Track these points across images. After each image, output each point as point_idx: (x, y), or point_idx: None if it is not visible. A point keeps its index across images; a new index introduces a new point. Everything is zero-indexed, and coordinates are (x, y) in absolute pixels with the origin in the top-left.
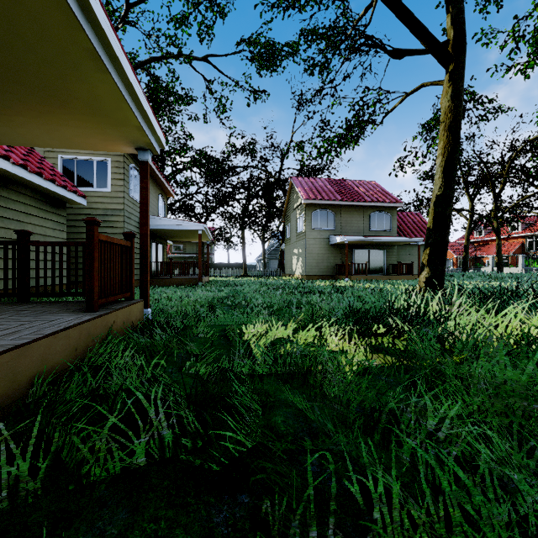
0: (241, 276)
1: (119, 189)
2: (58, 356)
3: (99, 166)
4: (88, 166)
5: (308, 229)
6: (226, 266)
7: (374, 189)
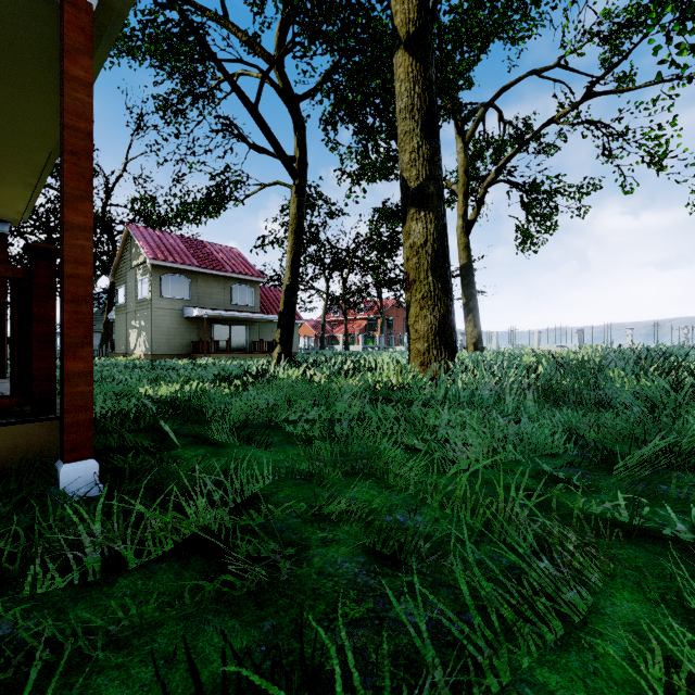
0: None
1: None
2: None
3: None
4: None
5: (155, 297)
6: None
7: (236, 258)
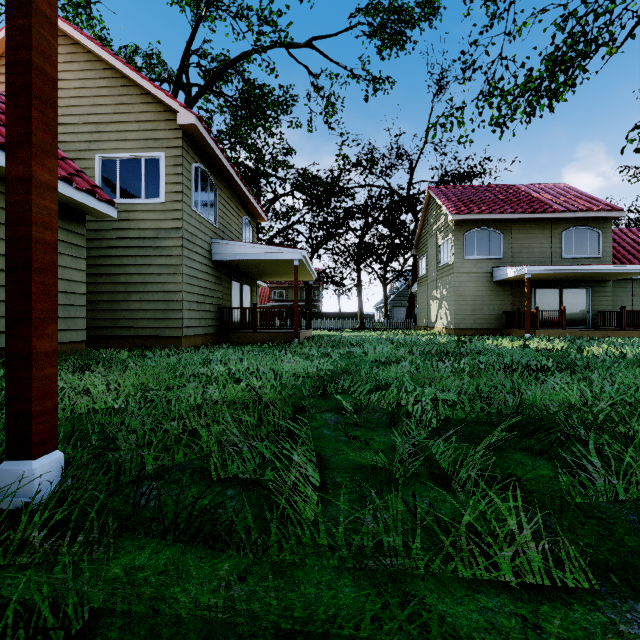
0: (356, 328)
1: (176, 198)
2: None
3: (149, 166)
4: (135, 167)
5: (457, 260)
6: (336, 316)
7: (566, 193)
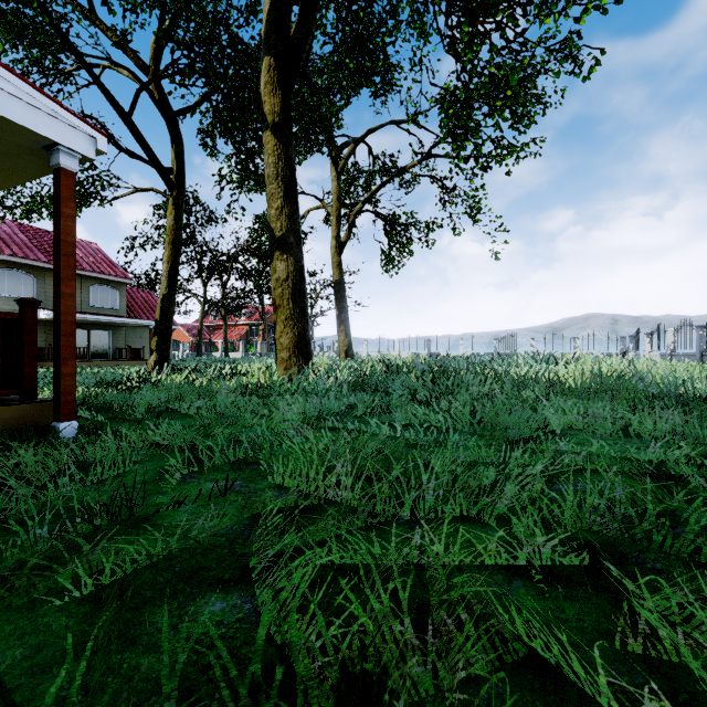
0: None
1: None
2: None
3: None
4: None
5: None
6: None
7: (96, 255)
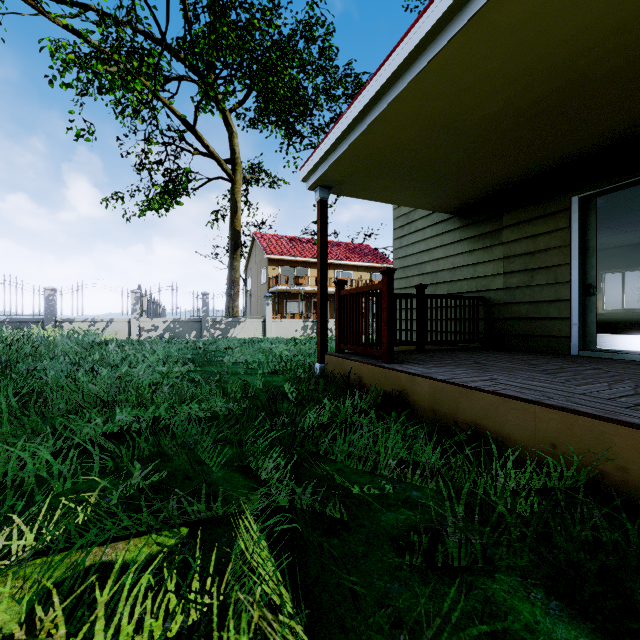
0: None
1: None
2: (511, 427)
3: None
4: None
5: None
6: None
7: None
